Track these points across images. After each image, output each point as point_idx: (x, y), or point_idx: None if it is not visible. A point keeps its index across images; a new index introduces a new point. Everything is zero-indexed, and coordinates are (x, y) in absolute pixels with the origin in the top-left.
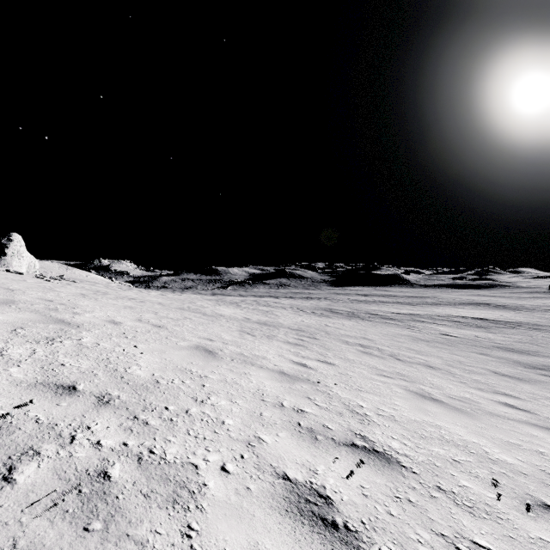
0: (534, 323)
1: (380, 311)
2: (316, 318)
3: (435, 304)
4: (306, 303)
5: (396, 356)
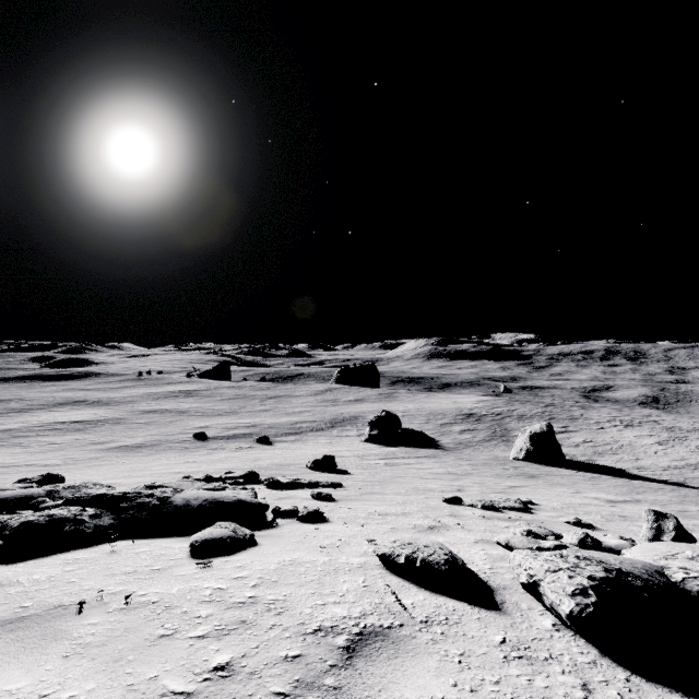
0: (118, 418)
1: None
2: None
3: (26, 410)
4: None
5: (32, 465)
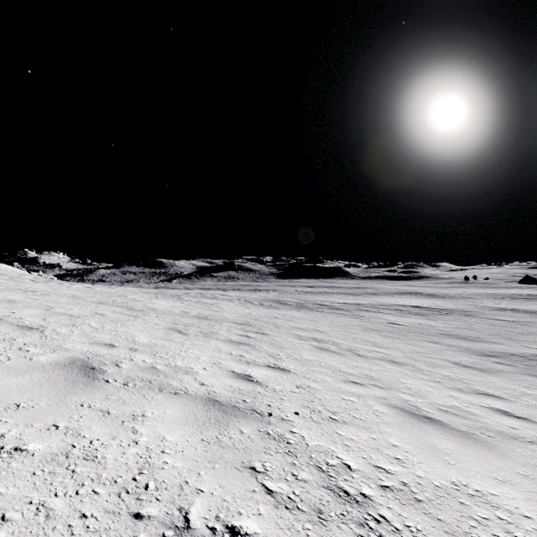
0: (463, 309)
1: (327, 301)
2: (265, 310)
3: (375, 294)
4: (254, 295)
5: (355, 350)
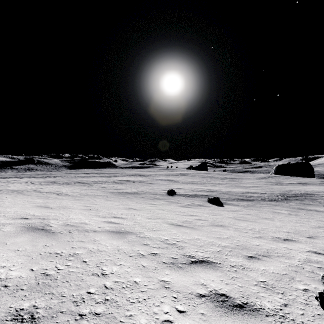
0: (143, 180)
1: (85, 180)
2: (38, 186)
3: (118, 176)
4: (41, 180)
5: (60, 194)
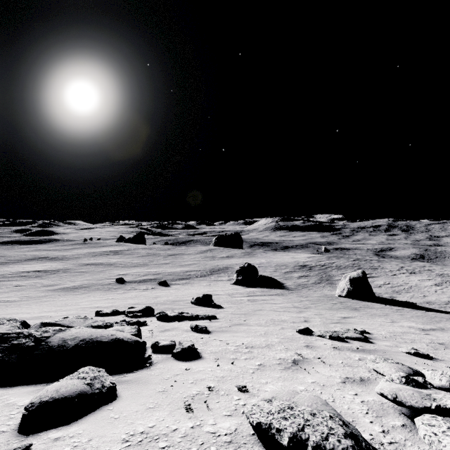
0: (66, 268)
1: None
2: None
3: (5, 263)
4: None
5: None
